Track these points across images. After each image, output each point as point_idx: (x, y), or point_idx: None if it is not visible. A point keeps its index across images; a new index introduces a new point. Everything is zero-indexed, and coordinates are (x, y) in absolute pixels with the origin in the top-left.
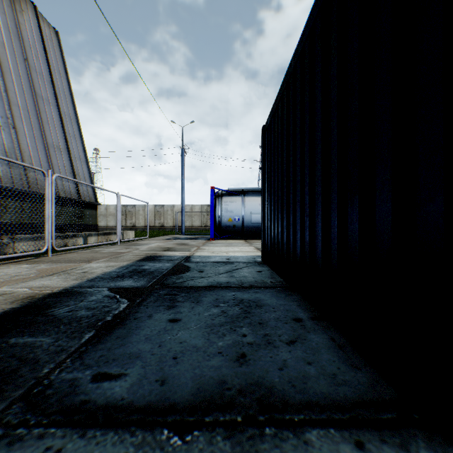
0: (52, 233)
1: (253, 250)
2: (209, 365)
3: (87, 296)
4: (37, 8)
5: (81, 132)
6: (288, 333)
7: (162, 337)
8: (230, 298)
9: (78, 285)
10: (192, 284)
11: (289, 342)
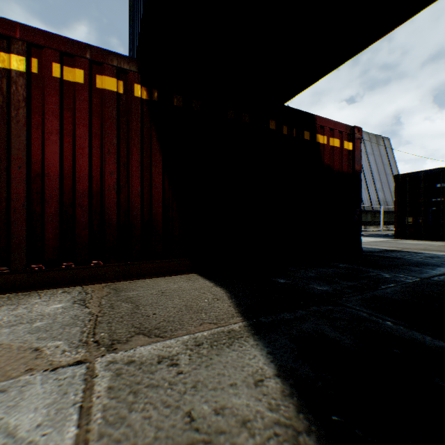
0: None
1: None
2: None
3: None
4: (382, 137)
5: None
6: None
7: None
8: None
9: None
10: None
11: None
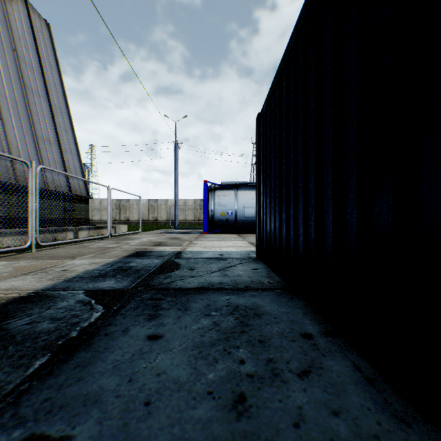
0: (37, 228)
1: (246, 244)
2: (195, 418)
3: (57, 302)
4: None
5: (72, 125)
6: (298, 356)
7: (135, 364)
8: (223, 304)
9: (52, 287)
10: (181, 286)
11: (302, 374)
